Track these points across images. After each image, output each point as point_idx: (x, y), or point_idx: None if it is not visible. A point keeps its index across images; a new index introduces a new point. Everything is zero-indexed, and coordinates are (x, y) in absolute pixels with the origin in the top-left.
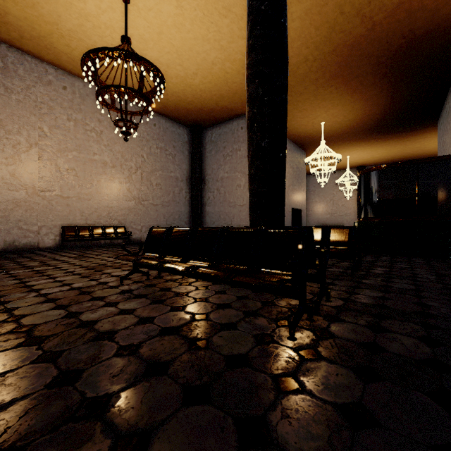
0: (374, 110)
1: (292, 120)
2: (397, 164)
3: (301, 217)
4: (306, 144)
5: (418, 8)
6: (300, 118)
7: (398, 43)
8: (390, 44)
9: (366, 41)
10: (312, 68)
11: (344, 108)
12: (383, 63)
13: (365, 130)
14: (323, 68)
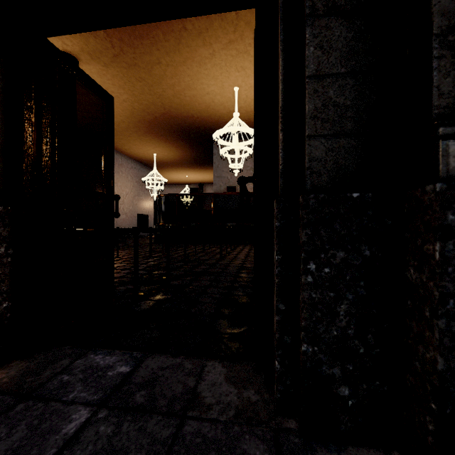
0: (185, 153)
1: (131, 149)
2: (168, 195)
3: (149, 221)
4: (150, 165)
5: (175, 117)
6: (136, 149)
7: (175, 127)
8: (171, 126)
9: (157, 122)
10: (130, 126)
11: (165, 148)
12: (173, 133)
13: (187, 162)
14: (137, 127)
